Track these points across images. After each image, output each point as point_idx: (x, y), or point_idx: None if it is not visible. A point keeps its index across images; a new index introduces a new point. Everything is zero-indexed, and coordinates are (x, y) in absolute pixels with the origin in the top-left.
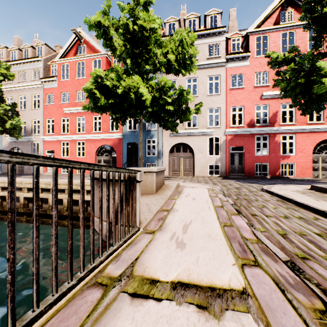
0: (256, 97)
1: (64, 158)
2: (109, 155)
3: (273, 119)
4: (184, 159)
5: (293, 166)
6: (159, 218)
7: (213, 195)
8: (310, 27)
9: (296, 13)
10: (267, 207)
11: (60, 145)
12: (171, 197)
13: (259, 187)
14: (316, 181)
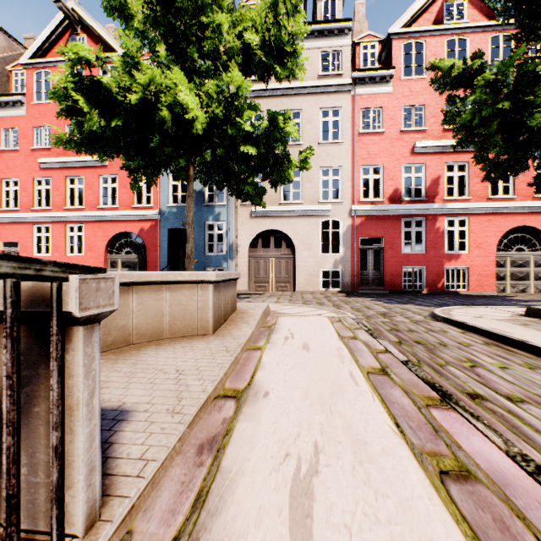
0: (404, 150)
1: (39, 257)
2: (139, 253)
3: (433, 190)
4: (276, 259)
5: (465, 273)
6: (202, 439)
7: (347, 336)
8: (510, 15)
9: (469, 6)
10: (484, 366)
11: (31, 232)
12: (250, 343)
13: (423, 311)
14: (509, 299)
